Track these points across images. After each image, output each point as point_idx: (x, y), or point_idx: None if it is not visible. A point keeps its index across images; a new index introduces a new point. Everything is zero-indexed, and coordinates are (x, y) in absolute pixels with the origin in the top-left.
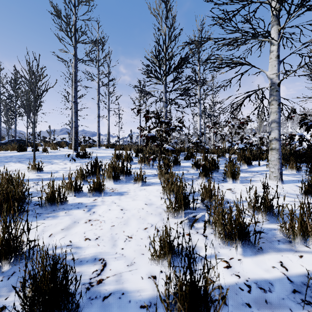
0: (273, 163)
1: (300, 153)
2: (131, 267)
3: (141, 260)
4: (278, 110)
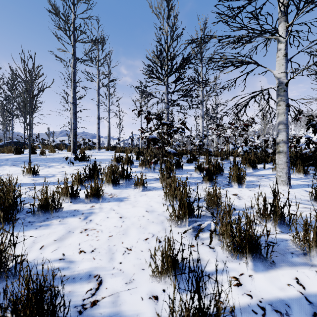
0: (281, 167)
1: (306, 156)
2: (130, 285)
3: (141, 276)
4: (286, 111)
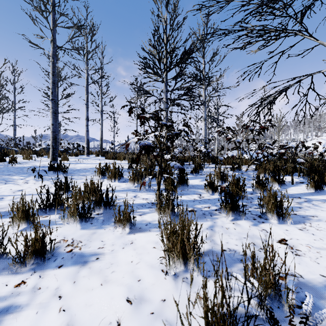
0: None
1: None
2: None
3: None
4: None
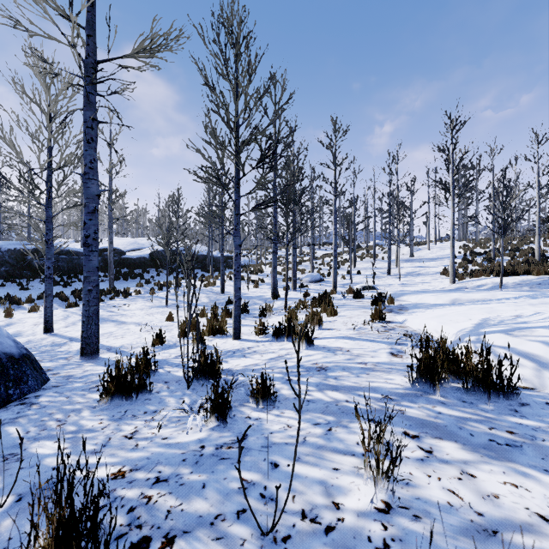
0: None
1: None
2: None
3: None
4: None
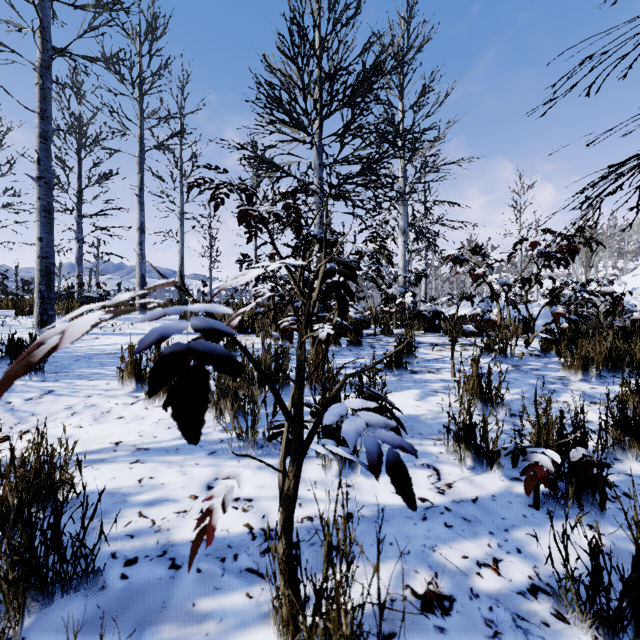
0: None
1: None
2: None
3: None
4: None
